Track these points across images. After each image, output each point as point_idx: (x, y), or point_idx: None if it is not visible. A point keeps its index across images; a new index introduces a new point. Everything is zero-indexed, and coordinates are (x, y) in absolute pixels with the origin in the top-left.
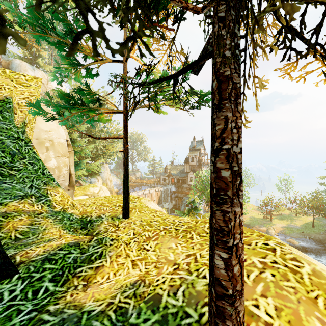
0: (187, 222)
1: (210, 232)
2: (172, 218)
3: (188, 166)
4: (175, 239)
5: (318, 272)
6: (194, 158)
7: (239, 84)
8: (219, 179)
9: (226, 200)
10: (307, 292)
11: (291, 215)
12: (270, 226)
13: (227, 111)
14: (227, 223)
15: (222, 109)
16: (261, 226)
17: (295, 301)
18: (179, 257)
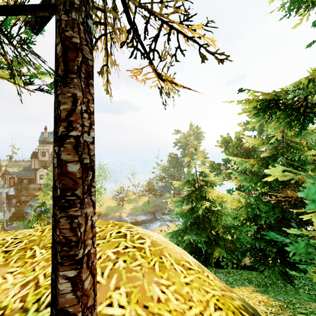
0: (28, 235)
1: (53, 248)
2: (2, 237)
3: (37, 162)
4: (3, 267)
5: (155, 241)
6: (46, 152)
7: (92, 62)
8: (65, 175)
9: (75, 201)
10: (149, 263)
11: (136, 198)
12: (122, 211)
13: (76, 88)
14: (76, 230)
15: (69, 84)
16: (115, 213)
17: (141, 277)
18: (7, 295)
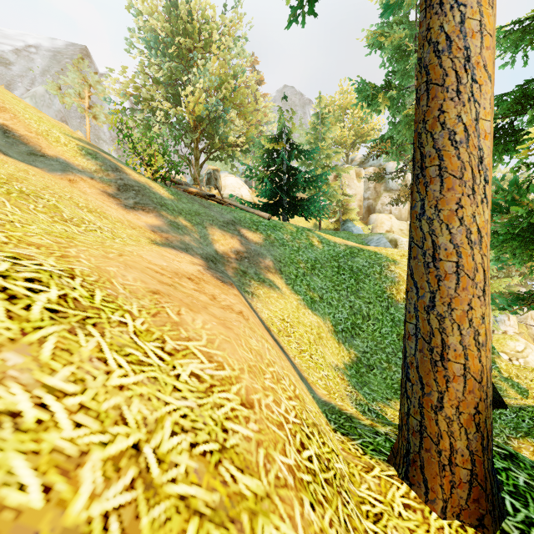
0: None
1: None
2: None
3: None
4: None
5: None
6: None
7: None
8: None
9: None
10: None
11: None
12: None
13: None
14: None
15: None
16: None
17: None
18: None
